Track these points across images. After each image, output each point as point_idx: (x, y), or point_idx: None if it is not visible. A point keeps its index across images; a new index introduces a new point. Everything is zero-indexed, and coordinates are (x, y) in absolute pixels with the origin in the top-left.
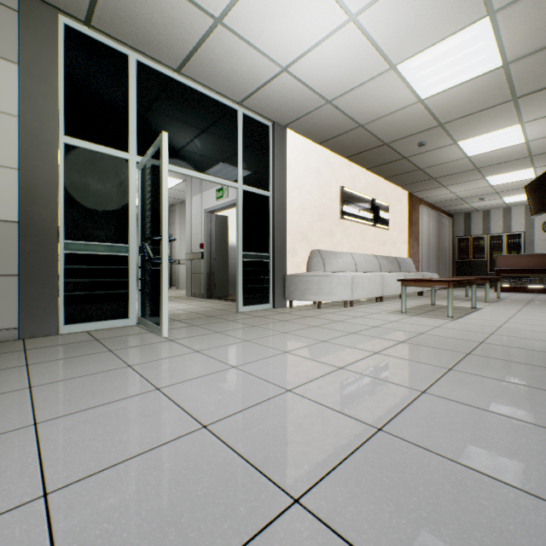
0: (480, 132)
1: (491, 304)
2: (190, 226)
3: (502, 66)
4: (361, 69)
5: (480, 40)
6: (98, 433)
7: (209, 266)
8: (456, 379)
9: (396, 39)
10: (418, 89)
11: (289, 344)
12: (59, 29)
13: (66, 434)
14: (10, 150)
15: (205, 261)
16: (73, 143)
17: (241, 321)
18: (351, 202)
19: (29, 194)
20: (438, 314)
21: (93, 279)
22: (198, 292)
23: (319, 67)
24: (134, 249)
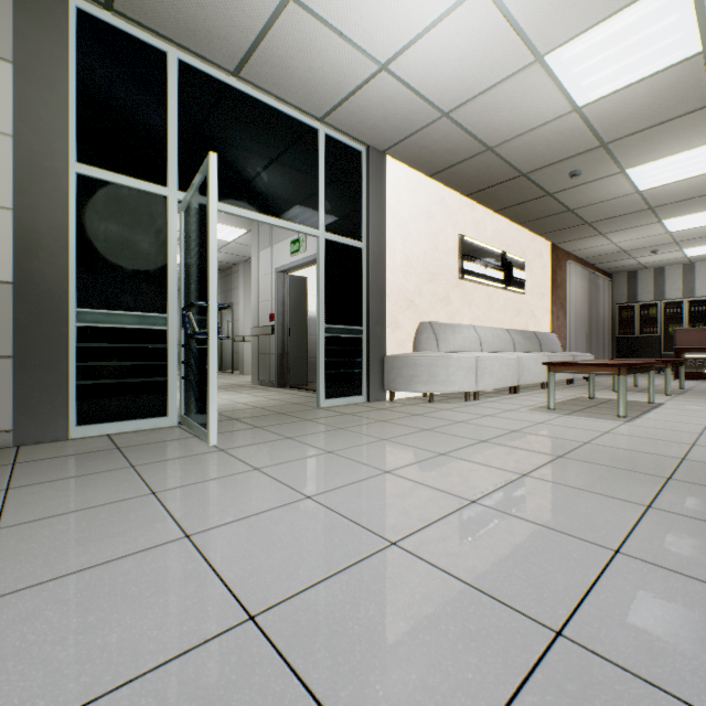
0: (660, 155)
1: (676, 398)
2: (257, 291)
3: (701, 53)
4: (492, 63)
5: (672, 12)
6: (71, 628)
7: (281, 344)
8: (665, 526)
9: (546, 15)
10: (574, 91)
11: (391, 458)
12: (69, 14)
13: (17, 629)
14: (0, 182)
15: (276, 337)
16: (90, 173)
17: (322, 420)
18: (474, 256)
19: (27, 244)
20: (603, 412)
21: (117, 362)
22: (267, 378)
23: (432, 63)
24: (174, 321)
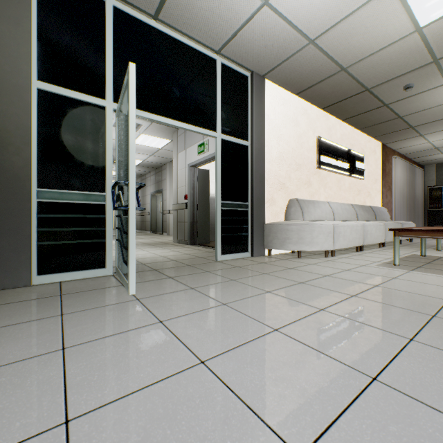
0: None
1: None
2: (176, 180)
3: None
4: None
5: None
6: None
7: (192, 215)
8: None
9: None
10: (418, 13)
11: (277, 313)
12: None
13: None
14: None
15: (188, 211)
16: (47, 89)
17: (218, 272)
18: (328, 152)
19: None
20: (442, 268)
21: (68, 228)
22: (182, 238)
23: None
24: (111, 198)
